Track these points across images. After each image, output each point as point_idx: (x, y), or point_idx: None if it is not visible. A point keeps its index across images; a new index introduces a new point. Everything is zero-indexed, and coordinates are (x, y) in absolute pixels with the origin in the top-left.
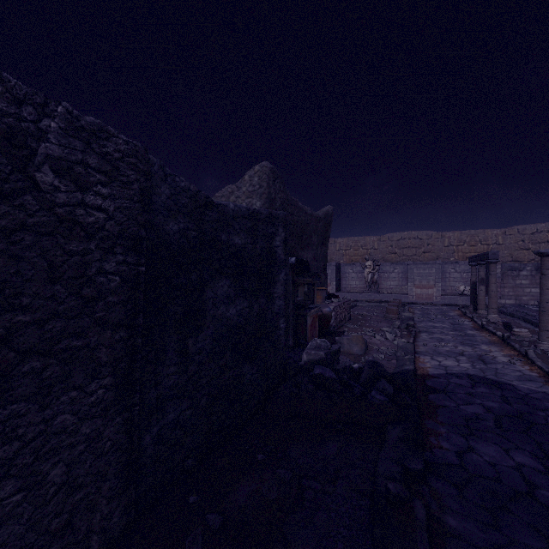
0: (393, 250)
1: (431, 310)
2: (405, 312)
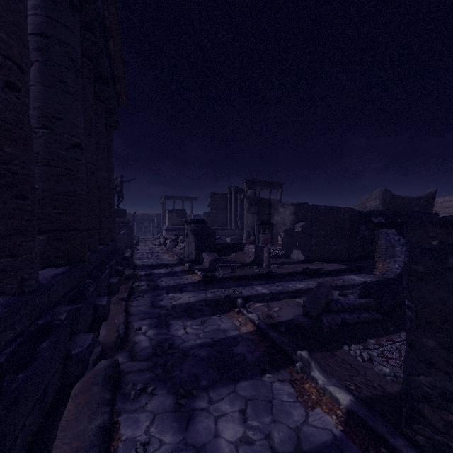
0: None
1: None
2: None
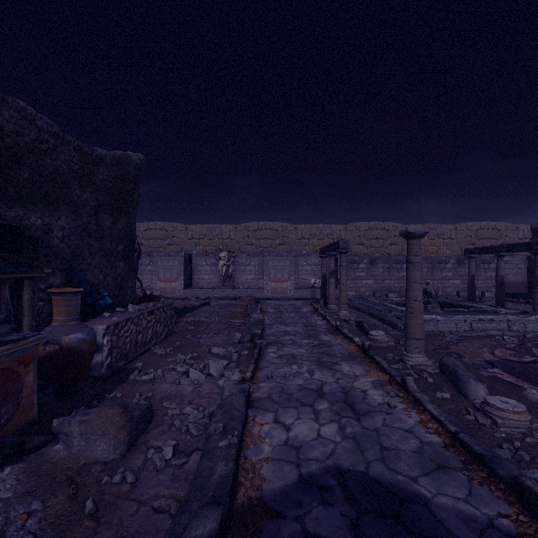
0: (250, 241)
1: (284, 306)
2: (255, 313)
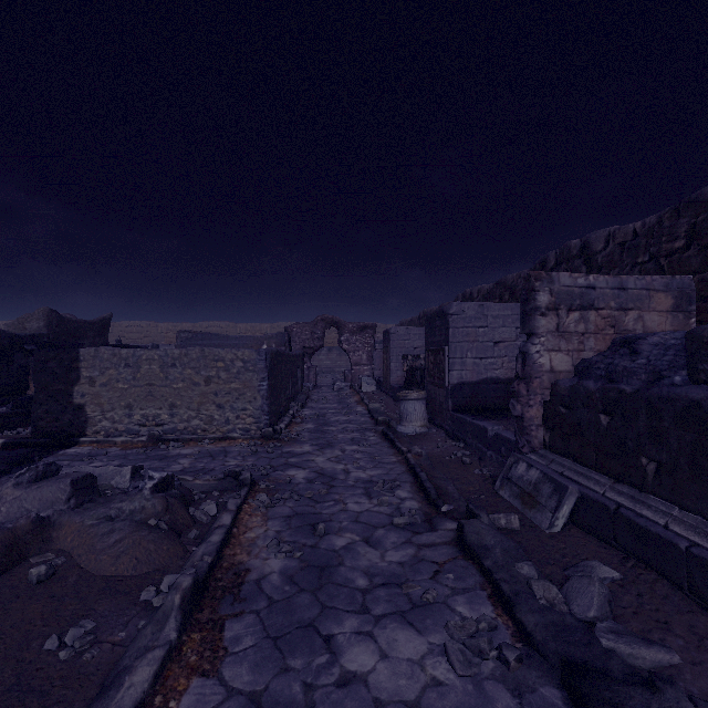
0: None
1: None
2: None
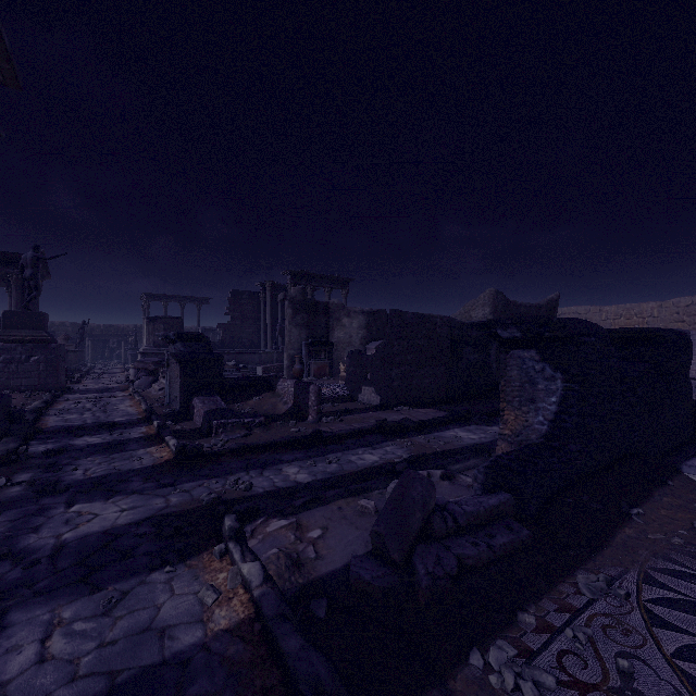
0: (679, 318)
1: None
2: None
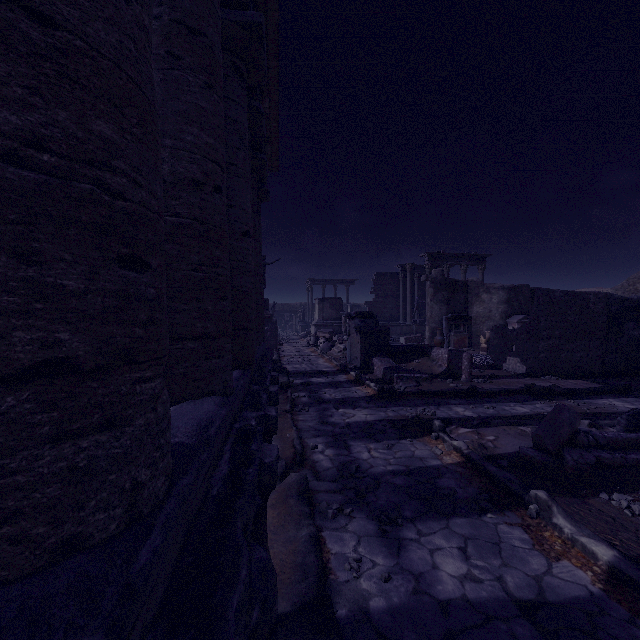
0: None
1: None
2: None
